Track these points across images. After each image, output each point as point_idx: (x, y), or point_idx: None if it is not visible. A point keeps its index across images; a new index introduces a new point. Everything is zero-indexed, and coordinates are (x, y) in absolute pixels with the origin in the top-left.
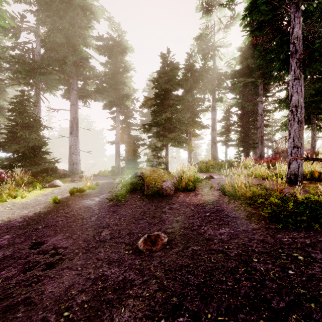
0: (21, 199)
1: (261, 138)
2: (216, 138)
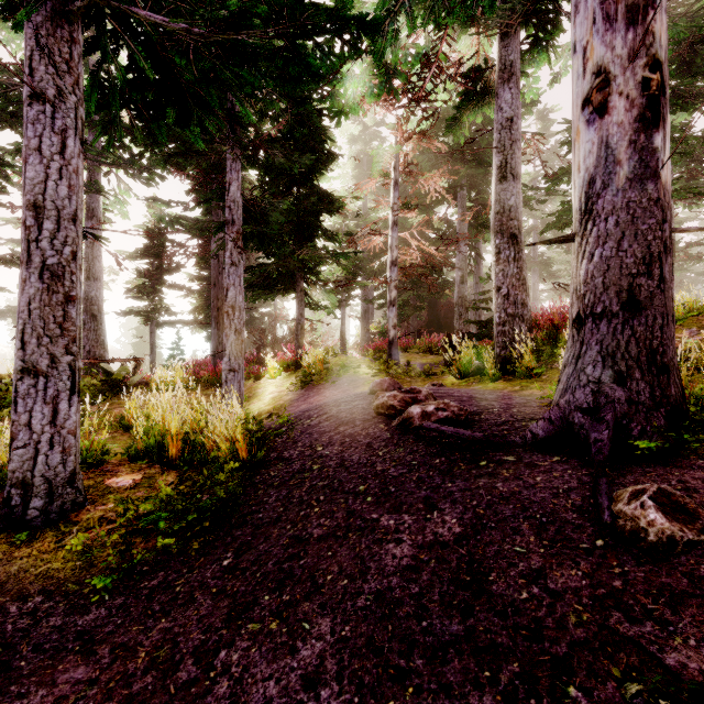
0: None
1: (217, 311)
2: (101, 301)
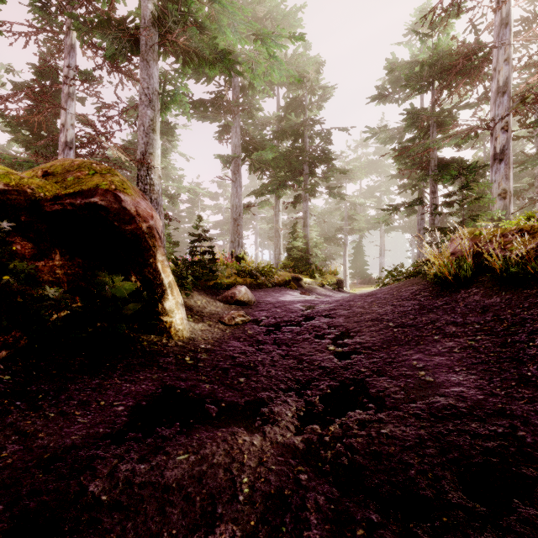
0: (367, 289)
1: None
2: None
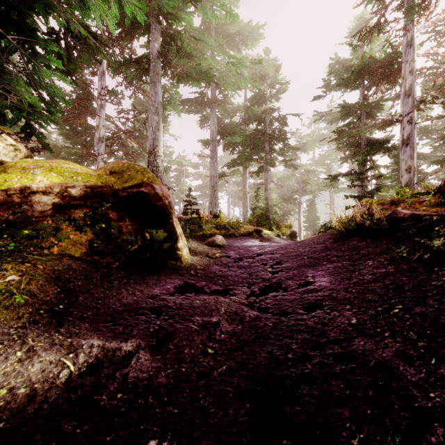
0: None
1: None
2: None
